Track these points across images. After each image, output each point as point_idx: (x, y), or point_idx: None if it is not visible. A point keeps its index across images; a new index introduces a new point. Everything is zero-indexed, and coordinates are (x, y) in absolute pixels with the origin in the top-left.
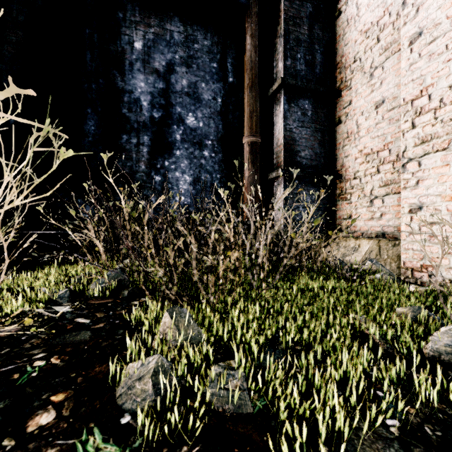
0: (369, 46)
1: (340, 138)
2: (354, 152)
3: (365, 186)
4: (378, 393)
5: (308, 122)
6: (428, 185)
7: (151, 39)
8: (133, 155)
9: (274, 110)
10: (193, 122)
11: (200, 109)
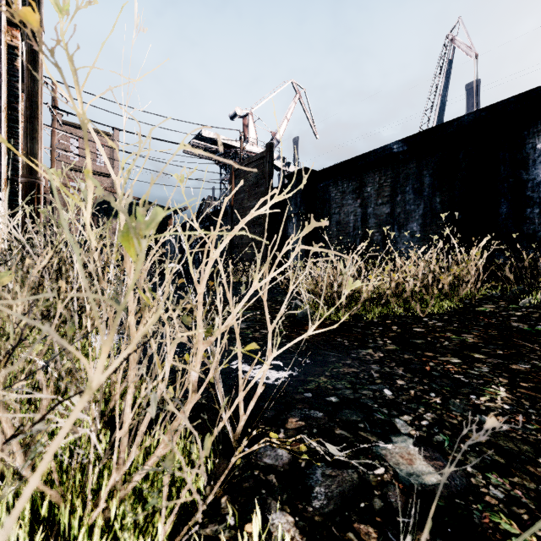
0: None
1: None
2: None
3: None
4: None
5: None
6: None
7: None
8: (535, 221)
9: None
10: None
11: None
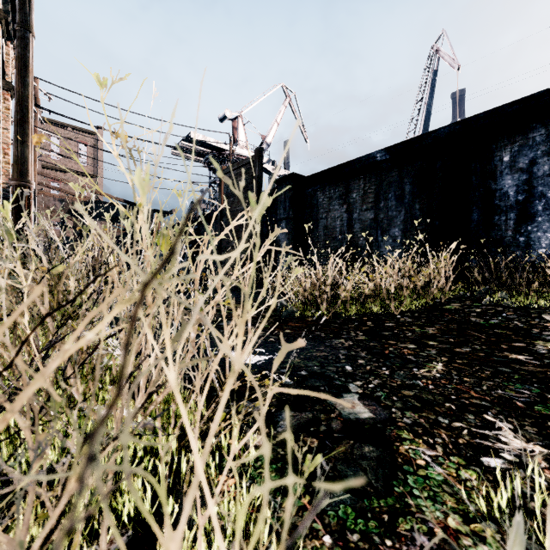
0: None
1: None
2: None
3: None
4: None
5: None
6: None
7: (516, 151)
8: (502, 227)
9: None
10: None
11: None
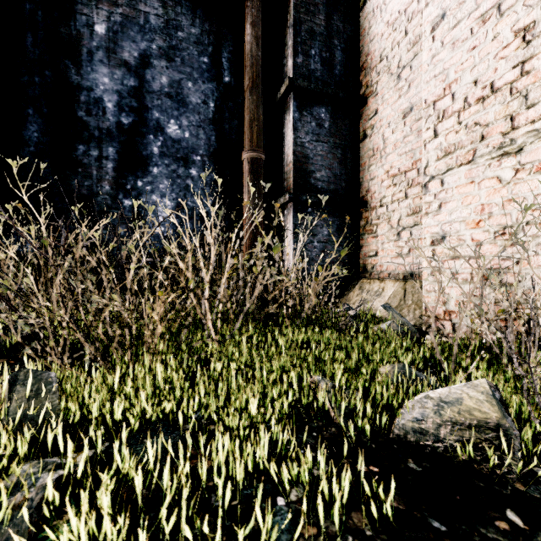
0: (396, 40)
1: (365, 156)
2: (381, 174)
3: (392, 215)
4: (277, 501)
5: (326, 135)
6: (451, 209)
7: (118, 22)
8: (93, 172)
9: (284, 120)
10: (176, 131)
11: (186, 115)
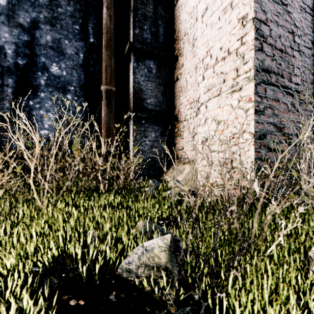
0: (192, 24)
1: (177, 91)
2: (185, 101)
3: (190, 126)
4: None
5: (153, 78)
6: (210, 122)
7: None
8: None
9: (129, 67)
10: (57, 71)
11: (64, 60)
